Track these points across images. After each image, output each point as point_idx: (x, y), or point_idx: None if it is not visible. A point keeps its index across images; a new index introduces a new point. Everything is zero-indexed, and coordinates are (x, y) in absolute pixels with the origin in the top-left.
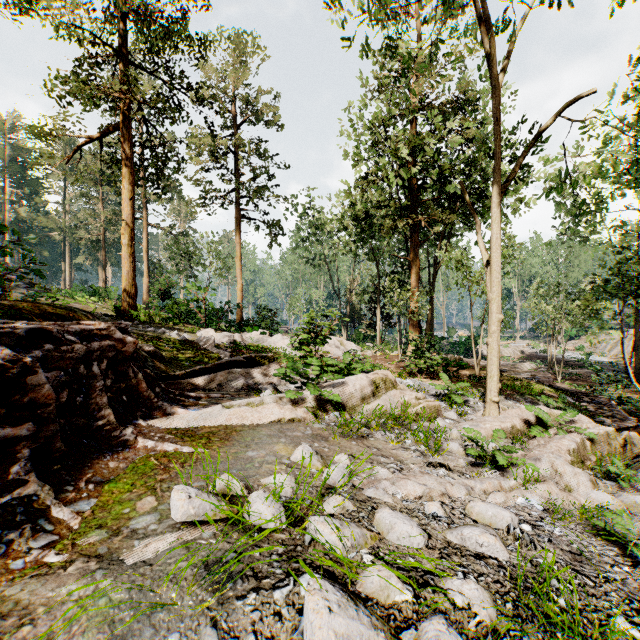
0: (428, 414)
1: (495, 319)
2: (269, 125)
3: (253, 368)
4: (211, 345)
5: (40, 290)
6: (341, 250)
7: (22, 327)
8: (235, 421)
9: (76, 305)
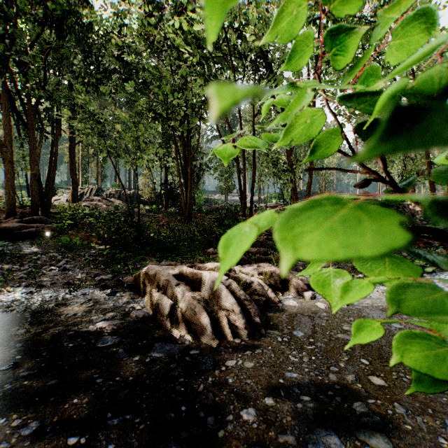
0: None
1: None
2: None
3: None
4: None
5: None
6: None
7: None
8: None
9: None
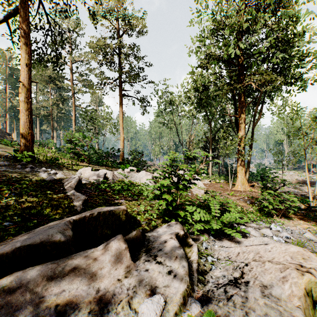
0: None
1: None
2: (140, 36)
3: (74, 256)
4: (71, 187)
5: None
6: (184, 116)
7: None
8: None
9: None
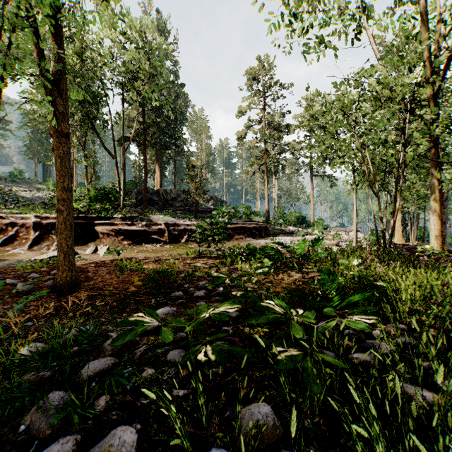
0: (330, 245)
1: (354, 221)
2: None
3: (293, 234)
4: (288, 230)
5: (241, 214)
6: None
7: (256, 223)
8: (282, 239)
9: (253, 219)
